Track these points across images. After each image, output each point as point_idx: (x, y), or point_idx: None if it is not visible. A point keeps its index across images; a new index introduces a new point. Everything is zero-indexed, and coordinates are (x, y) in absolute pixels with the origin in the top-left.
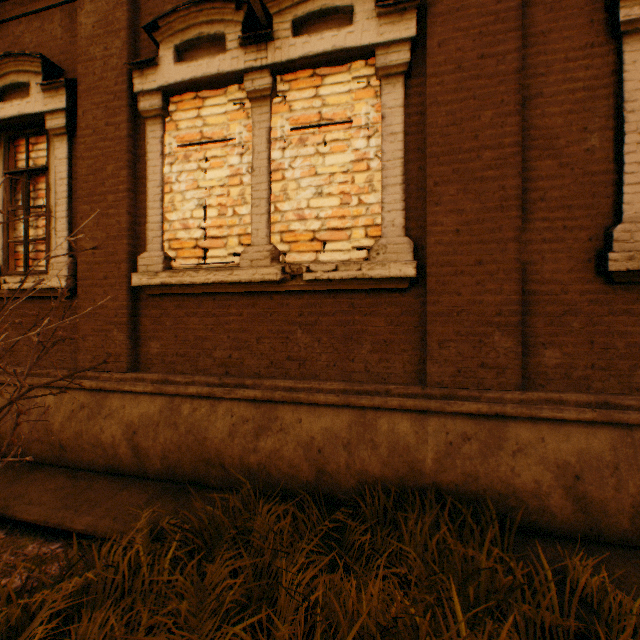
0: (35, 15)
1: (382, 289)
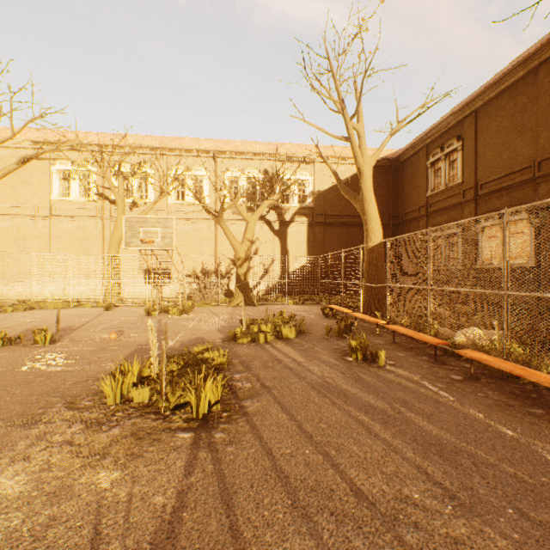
0: (454, 210)
1: (530, 269)
